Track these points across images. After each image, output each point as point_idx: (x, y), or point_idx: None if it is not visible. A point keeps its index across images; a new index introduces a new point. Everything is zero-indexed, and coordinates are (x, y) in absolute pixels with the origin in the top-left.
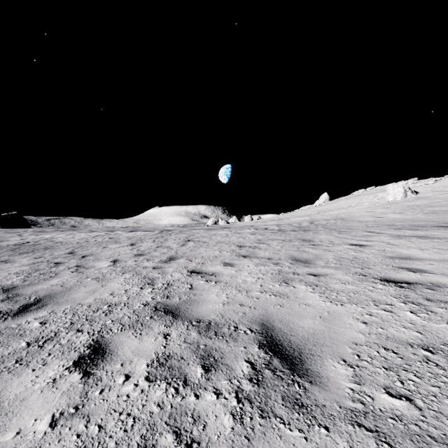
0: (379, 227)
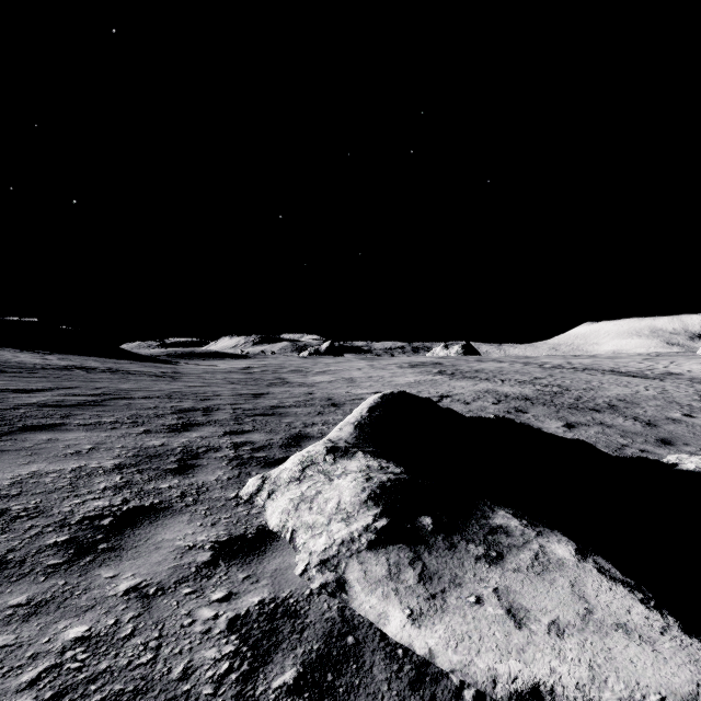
0: None
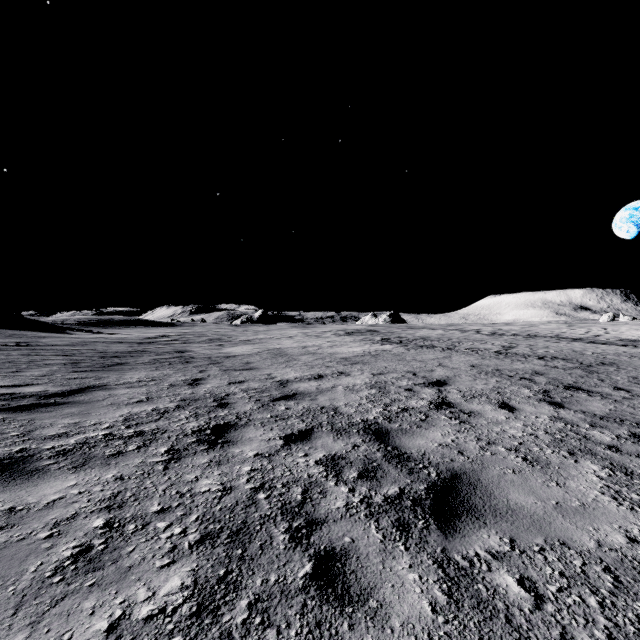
0: None
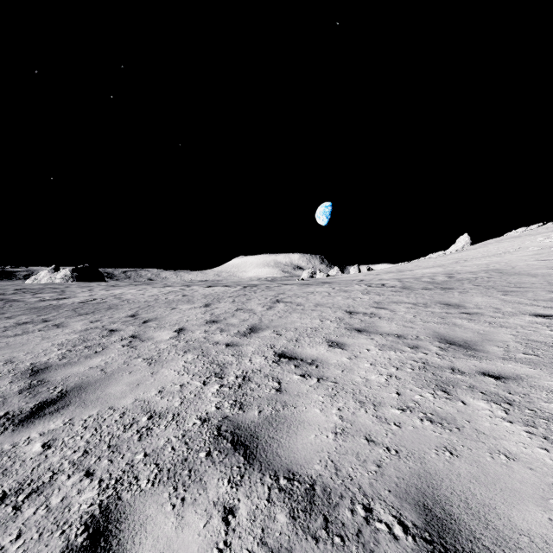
0: None
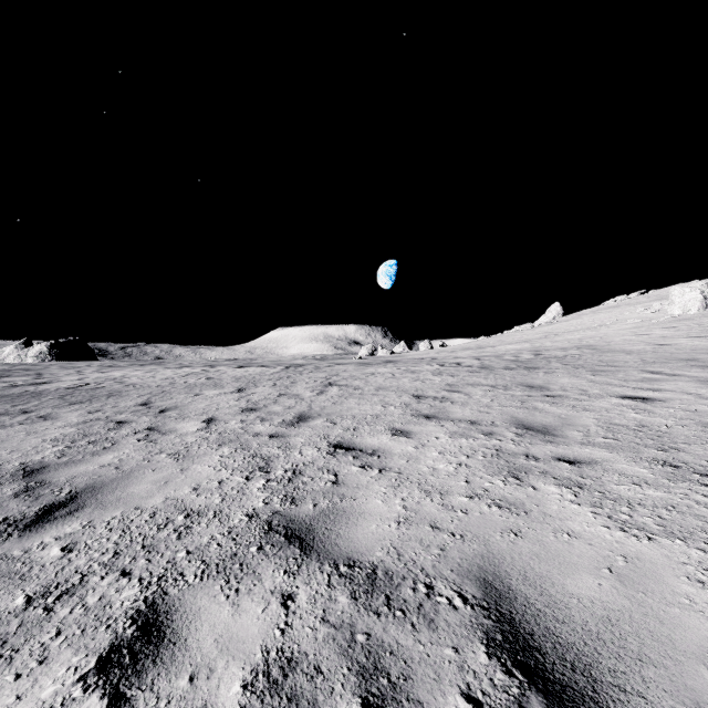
0: (667, 363)
